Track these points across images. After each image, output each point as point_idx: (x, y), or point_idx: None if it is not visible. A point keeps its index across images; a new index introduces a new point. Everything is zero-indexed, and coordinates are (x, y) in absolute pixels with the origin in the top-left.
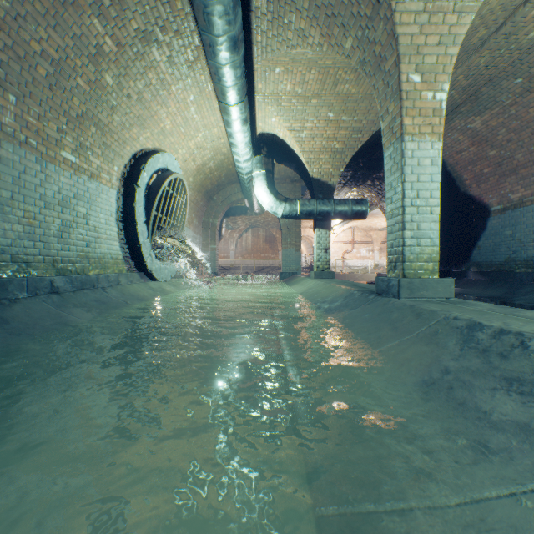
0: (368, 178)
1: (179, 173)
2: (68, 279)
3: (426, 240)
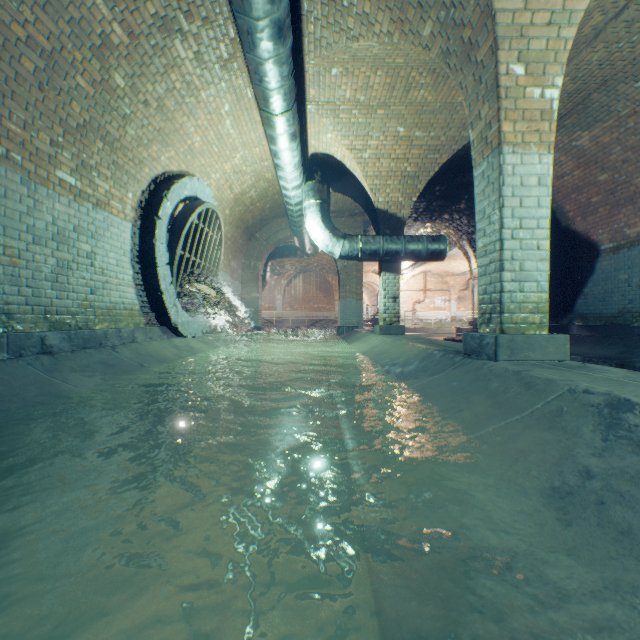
0: (445, 211)
1: (212, 203)
2: (65, 336)
3: (532, 284)
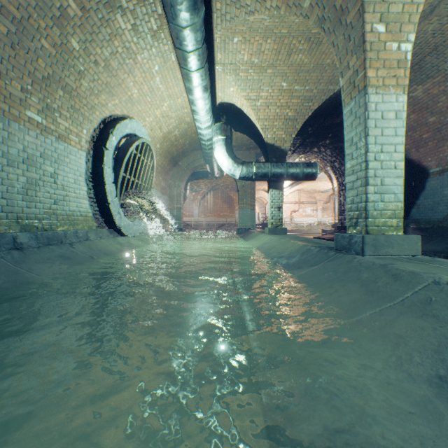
0: (315, 146)
1: (146, 139)
2: (32, 236)
3: (390, 196)
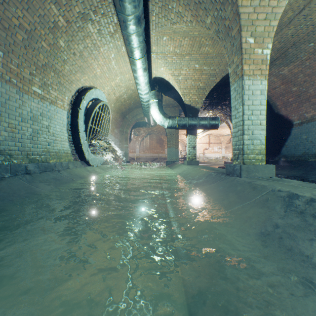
0: (219, 105)
1: (105, 101)
2: (36, 165)
3: (257, 141)
